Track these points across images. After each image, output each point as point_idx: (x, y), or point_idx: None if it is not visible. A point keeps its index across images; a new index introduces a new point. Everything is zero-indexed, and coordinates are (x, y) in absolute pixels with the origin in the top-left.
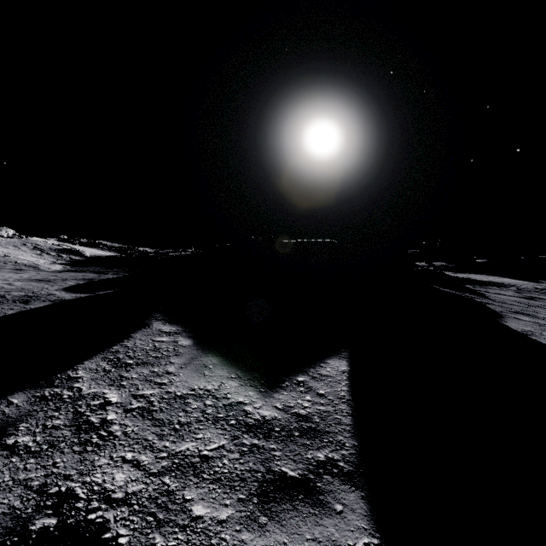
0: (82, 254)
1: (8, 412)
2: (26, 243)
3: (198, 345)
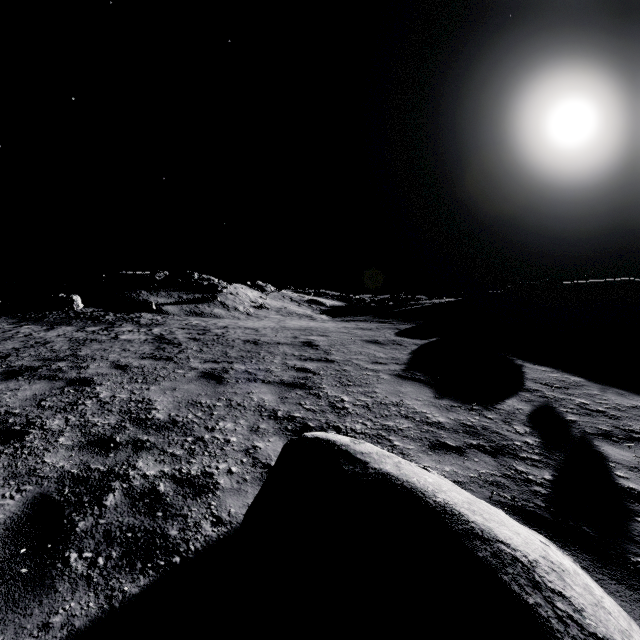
0: (324, 304)
1: (534, 399)
2: (284, 296)
3: (590, 381)
